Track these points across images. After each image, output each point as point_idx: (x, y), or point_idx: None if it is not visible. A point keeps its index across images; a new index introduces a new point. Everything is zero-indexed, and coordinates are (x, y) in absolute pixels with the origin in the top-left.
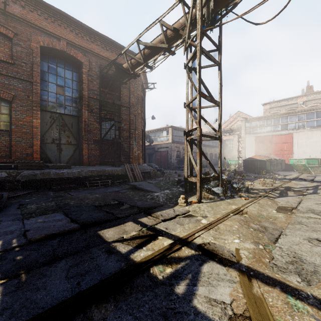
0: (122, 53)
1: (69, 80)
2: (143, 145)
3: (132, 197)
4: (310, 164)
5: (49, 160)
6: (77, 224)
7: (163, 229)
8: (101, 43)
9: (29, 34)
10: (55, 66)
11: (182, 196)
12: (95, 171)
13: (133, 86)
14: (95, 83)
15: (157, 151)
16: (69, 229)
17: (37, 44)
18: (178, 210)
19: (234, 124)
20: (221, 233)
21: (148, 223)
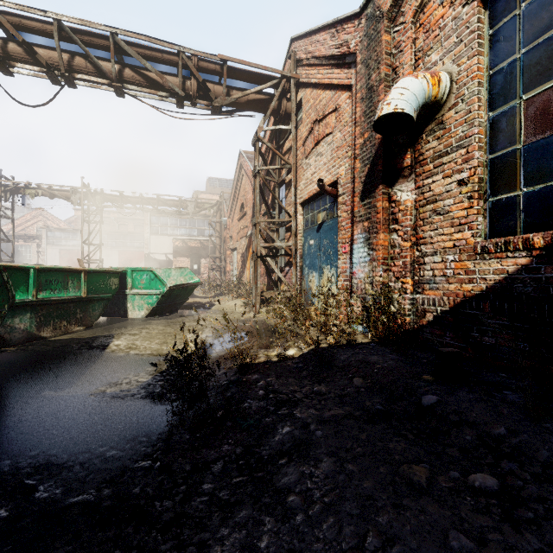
0: None
1: None
2: None
3: None
4: None
5: None
6: None
7: None
8: None
9: None
10: None
11: None
12: None
13: None
14: None
15: None
16: None
17: None
18: None
19: (34, 225)
20: None
21: None
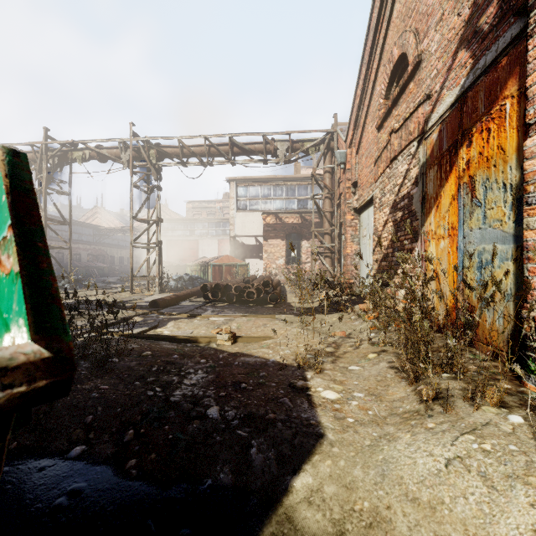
0: None
1: None
2: None
3: None
4: None
5: None
6: None
7: None
8: None
9: None
10: None
11: None
12: None
13: None
14: None
15: None
16: None
17: None
18: None
19: None
20: None
21: None
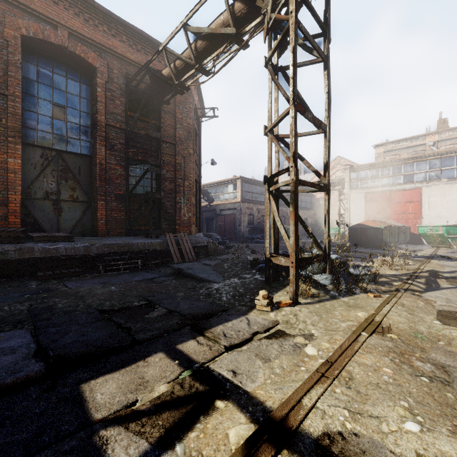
0: (159, 49)
1: (74, 96)
2: (197, 205)
3: (173, 292)
4: (450, 234)
5: (40, 228)
6: (42, 363)
7: (227, 377)
8: (128, 38)
9: (2, 14)
10: (51, 73)
11: (263, 293)
12: (114, 246)
13: (181, 111)
14: (117, 103)
15: (219, 214)
16: (15, 381)
17: (16, 32)
18: (256, 321)
19: (332, 175)
20: (363, 397)
21: (196, 356)
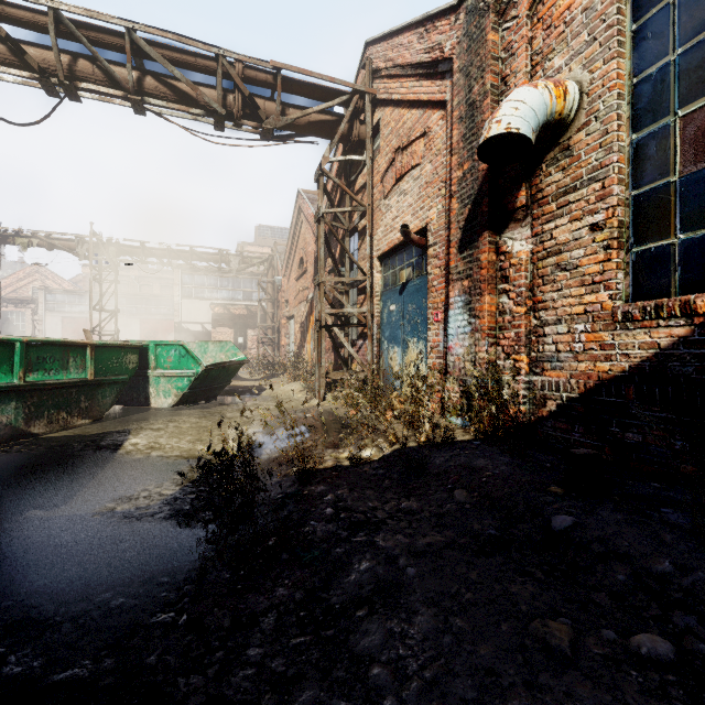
0: None
1: None
2: None
3: None
4: None
5: None
6: None
7: None
8: None
9: None
10: None
11: None
12: None
13: None
14: None
15: None
16: None
17: None
18: None
19: (28, 285)
20: None
21: None
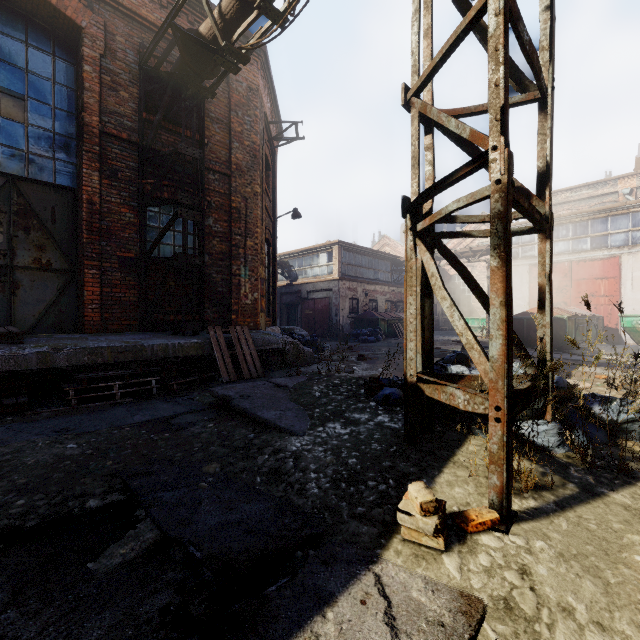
0: None
1: (43, 80)
2: (270, 281)
3: (197, 461)
4: None
5: None
6: None
7: None
8: None
9: None
10: None
11: (423, 495)
12: (105, 351)
13: (240, 119)
14: (124, 95)
15: (306, 298)
16: None
17: None
18: (410, 599)
19: (473, 241)
20: None
21: None
